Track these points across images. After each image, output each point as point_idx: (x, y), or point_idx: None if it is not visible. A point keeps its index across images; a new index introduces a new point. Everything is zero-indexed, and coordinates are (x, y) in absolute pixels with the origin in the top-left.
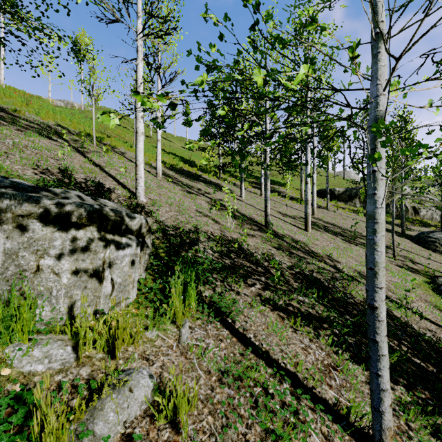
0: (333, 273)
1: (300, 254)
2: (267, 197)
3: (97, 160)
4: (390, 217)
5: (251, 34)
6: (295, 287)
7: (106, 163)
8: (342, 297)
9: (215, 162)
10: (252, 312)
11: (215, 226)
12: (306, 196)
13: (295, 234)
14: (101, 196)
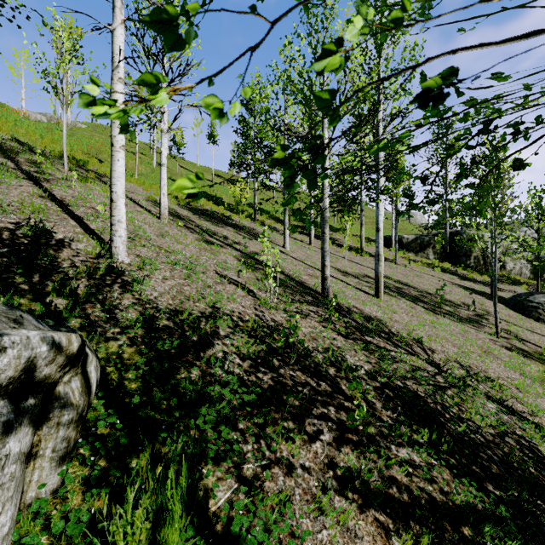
0: (434, 375)
1: (380, 343)
2: (325, 252)
3: (60, 192)
4: (472, 272)
5: (301, 8)
6: (387, 422)
7: (76, 197)
8: (463, 432)
9: (249, 200)
10: (323, 530)
11: (247, 301)
12: (378, 249)
13: (364, 305)
14: (35, 256)
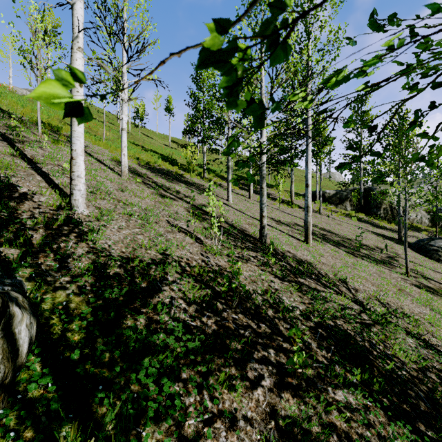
0: (359, 313)
1: (311, 284)
2: (263, 204)
3: (31, 152)
4: (382, 221)
5: None
6: (323, 362)
7: (45, 156)
8: (391, 369)
9: (199, 161)
10: None
11: (194, 248)
12: (307, 201)
13: (296, 250)
14: None
